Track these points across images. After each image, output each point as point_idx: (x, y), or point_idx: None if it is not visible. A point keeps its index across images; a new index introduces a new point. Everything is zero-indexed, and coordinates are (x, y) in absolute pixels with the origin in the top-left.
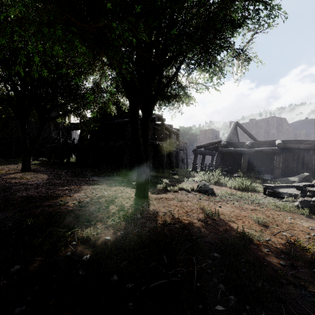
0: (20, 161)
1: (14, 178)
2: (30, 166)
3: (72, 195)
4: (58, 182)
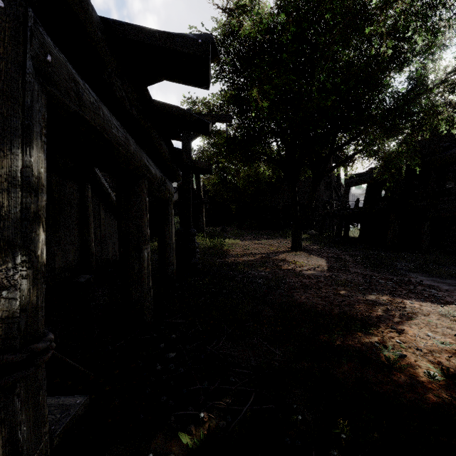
0: (288, 235)
1: (284, 260)
2: (300, 243)
3: (398, 327)
4: (348, 278)
